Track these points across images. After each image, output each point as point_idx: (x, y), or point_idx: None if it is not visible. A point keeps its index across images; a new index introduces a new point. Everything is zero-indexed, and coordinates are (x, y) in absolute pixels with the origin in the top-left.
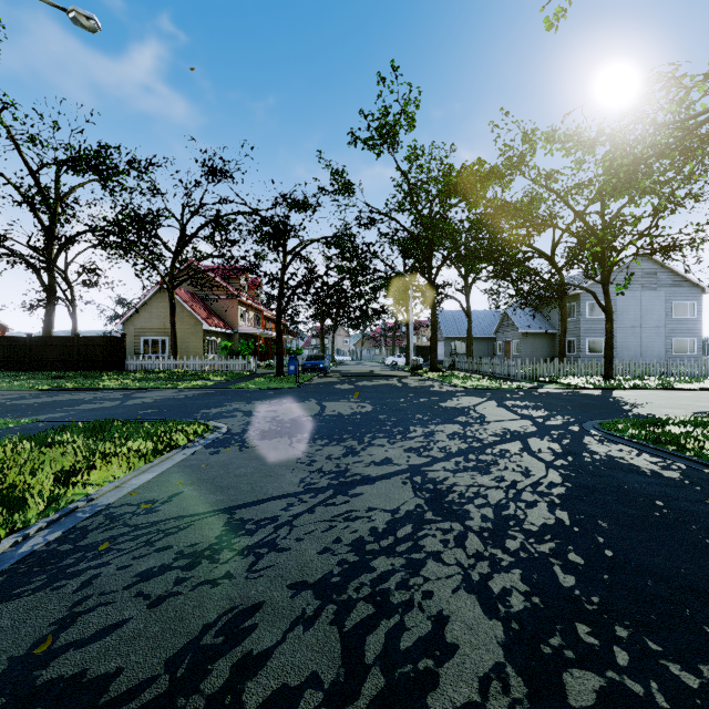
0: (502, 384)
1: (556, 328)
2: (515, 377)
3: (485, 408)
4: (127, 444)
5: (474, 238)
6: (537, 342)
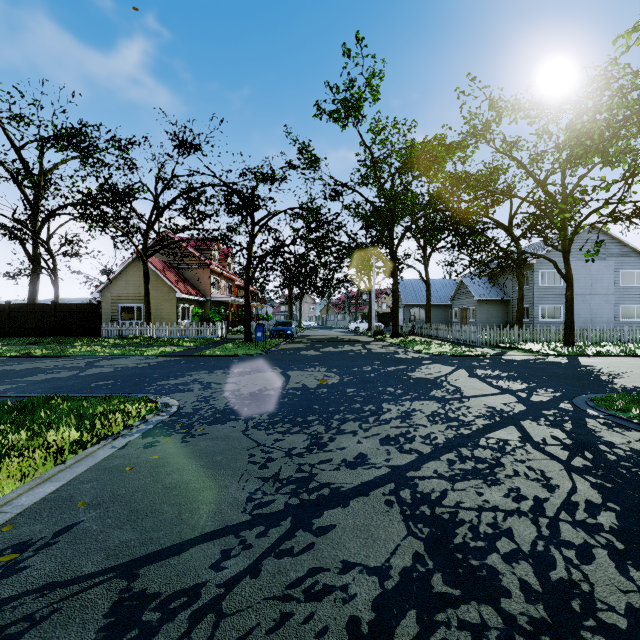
0: (465, 351)
1: (510, 296)
2: (476, 343)
3: (458, 379)
4: (47, 433)
5: (435, 209)
6: (492, 309)
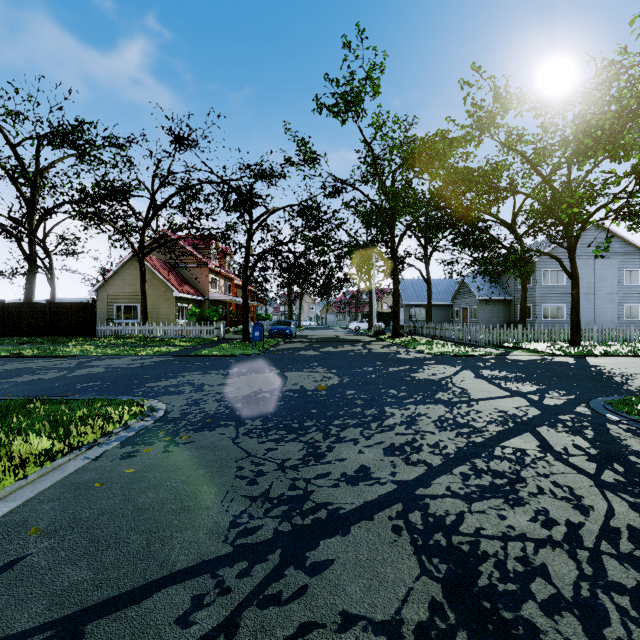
0: (469, 351)
1: (512, 295)
2: (479, 342)
3: (464, 380)
4: (14, 442)
5: (437, 207)
6: (494, 309)
